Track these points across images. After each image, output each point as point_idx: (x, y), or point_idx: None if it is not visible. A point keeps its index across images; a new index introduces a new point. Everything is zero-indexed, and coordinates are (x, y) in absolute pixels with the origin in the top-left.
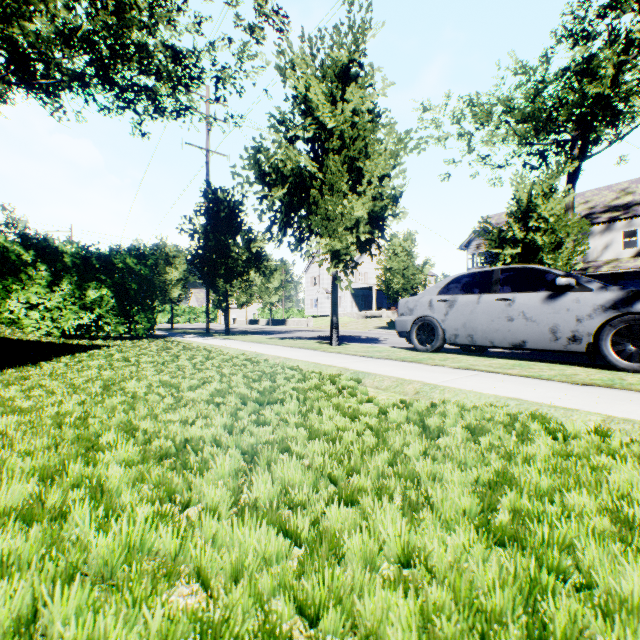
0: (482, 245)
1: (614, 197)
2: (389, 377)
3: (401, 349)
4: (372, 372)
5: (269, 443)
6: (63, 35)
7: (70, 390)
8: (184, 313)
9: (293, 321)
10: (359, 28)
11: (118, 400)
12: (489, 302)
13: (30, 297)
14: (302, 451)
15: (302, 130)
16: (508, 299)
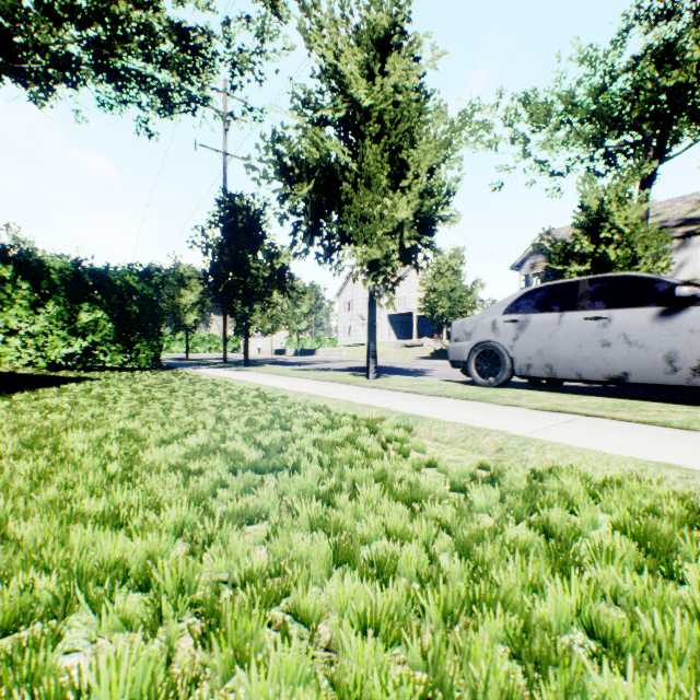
0: (537, 265)
1: (690, 209)
2: (453, 424)
3: (455, 383)
4: (426, 416)
5: (252, 577)
6: None
7: None
8: (204, 342)
9: (324, 351)
10: None
11: (29, 467)
12: (575, 322)
13: (9, 320)
14: (317, 604)
15: (332, 109)
16: (602, 317)
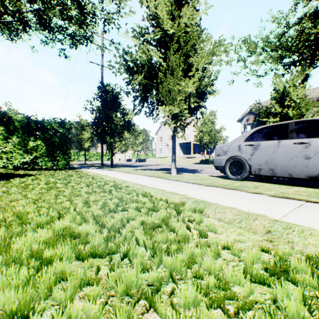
0: (249, 119)
1: None
2: (229, 209)
3: (217, 177)
4: (210, 201)
5: None
6: None
7: None
8: (94, 156)
9: (149, 160)
10: None
11: None
12: (288, 145)
13: None
14: None
15: (153, 34)
16: (305, 143)
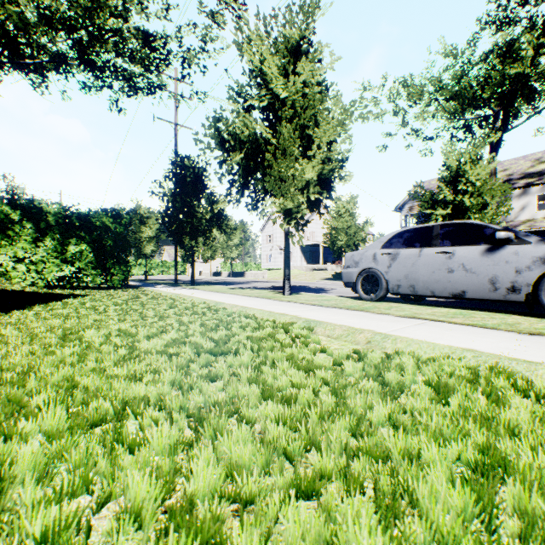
0: (414, 207)
1: (529, 165)
2: (340, 326)
3: (347, 298)
4: (323, 321)
5: (218, 404)
6: (43, 16)
7: (26, 340)
8: (158, 266)
9: (251, 273)
10: (309, 7)
11: (70, 351)
12: (430, 255)
13: (17, 252)
14: (254, 414)
15: (258, 100)
16: (448, 252)
